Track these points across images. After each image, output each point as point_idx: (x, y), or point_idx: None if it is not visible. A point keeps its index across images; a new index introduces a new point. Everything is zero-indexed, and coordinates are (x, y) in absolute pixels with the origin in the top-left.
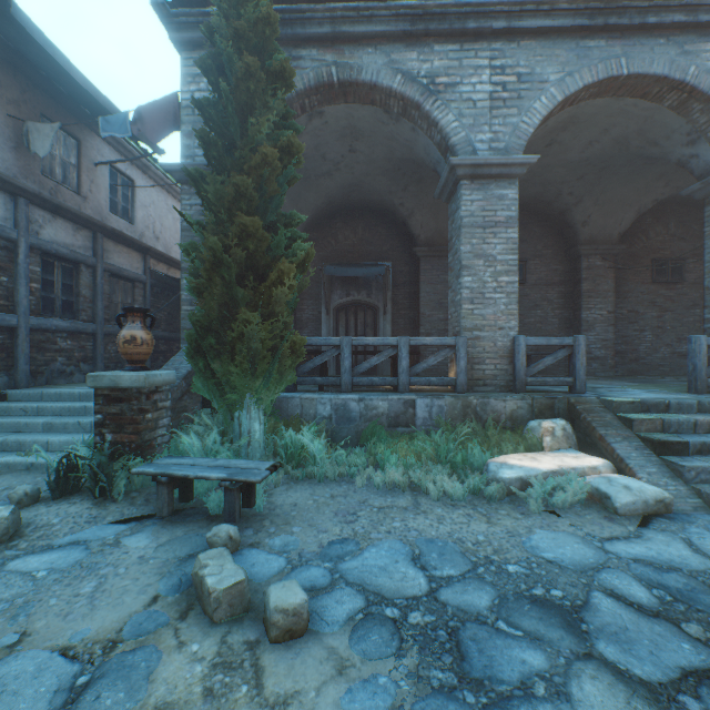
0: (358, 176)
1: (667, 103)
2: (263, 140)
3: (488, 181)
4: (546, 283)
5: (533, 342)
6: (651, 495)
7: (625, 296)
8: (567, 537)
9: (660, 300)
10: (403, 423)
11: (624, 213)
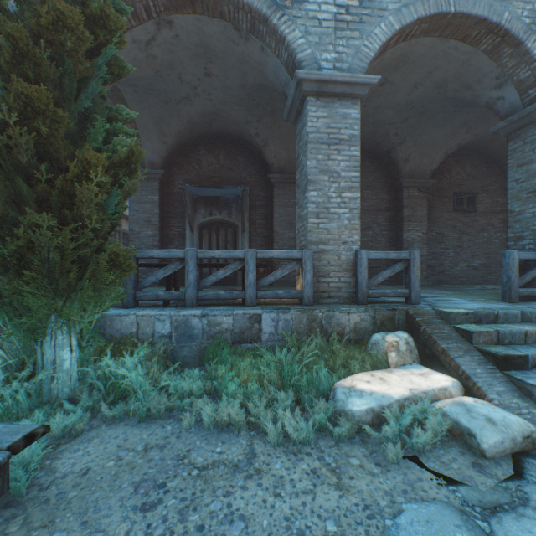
0: (217, 104)
1: (482, 47)
2: (69, 2)
3: (333, 99)
4: (376, 209)
5: (373, 255)
6: (518, 430)
7: (434, 221)
8: (443, 515)
9: (459, 225)
10: (248, 339)
11: (435, 154)
